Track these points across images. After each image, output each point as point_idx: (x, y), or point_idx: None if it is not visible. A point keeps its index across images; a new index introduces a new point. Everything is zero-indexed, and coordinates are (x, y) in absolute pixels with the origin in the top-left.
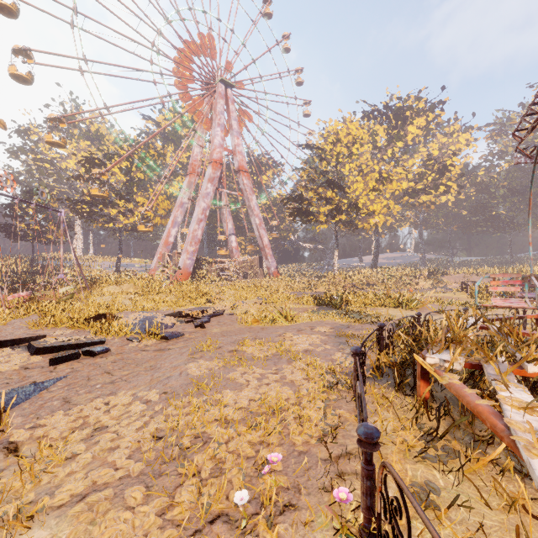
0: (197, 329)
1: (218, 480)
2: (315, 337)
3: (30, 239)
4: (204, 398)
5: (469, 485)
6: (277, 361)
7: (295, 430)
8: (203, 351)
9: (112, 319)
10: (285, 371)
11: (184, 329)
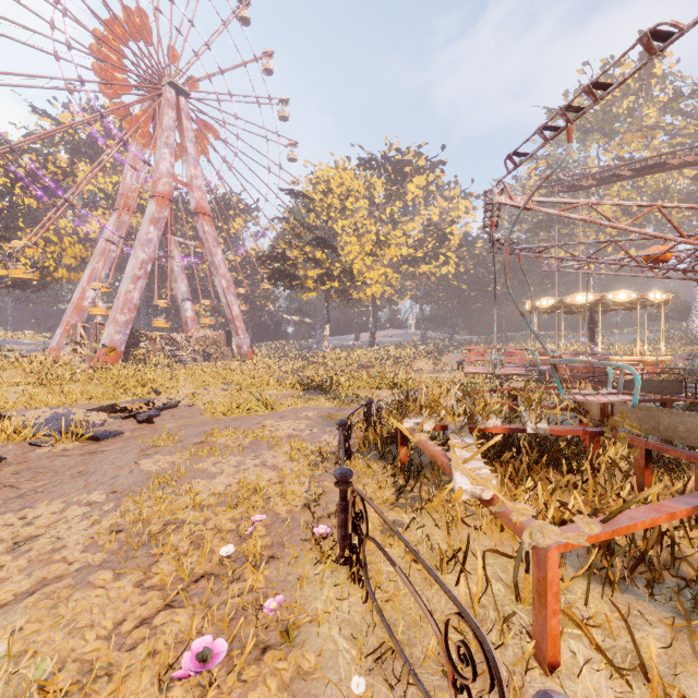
0: (142, 426)
1: (198, 551)
2: (301, 422)
3: None
4: (169, 491)
5: (428, 519)
6: (257, 449)
7: (278, 503)
8: (159, 447)
9: None
10: (266, 456)
11: (122, 426)
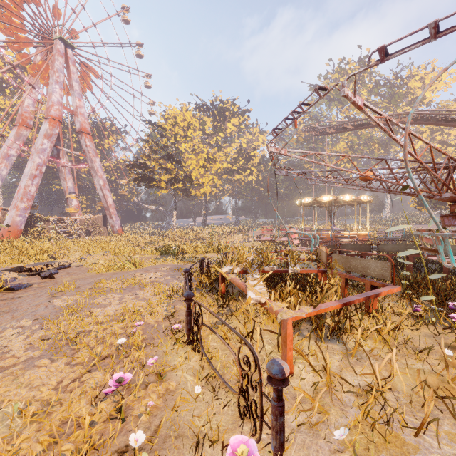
0: (45, 280)
1: (102, 345)
2: (159, 273)
3: None
4: (77, 316)
5: (235, 320)
6: (131, 290)
7: (149, 318)
8: (63, 291)
9: None
10: (138, 293)
11: (30, 281)
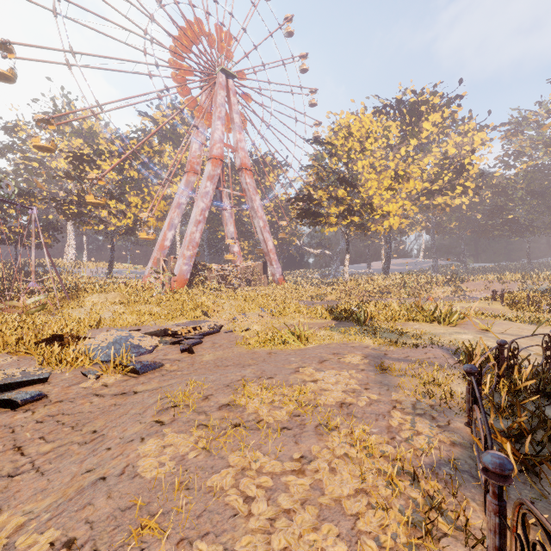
0: (183, 356)
1: None
2: (348, 375)
3: (12, 243)
4: None
5: None
6: (299, 433)
7: None
8: (179, 406)
9: (73, 340)
10: (317, 465)
11: (166, 354)
